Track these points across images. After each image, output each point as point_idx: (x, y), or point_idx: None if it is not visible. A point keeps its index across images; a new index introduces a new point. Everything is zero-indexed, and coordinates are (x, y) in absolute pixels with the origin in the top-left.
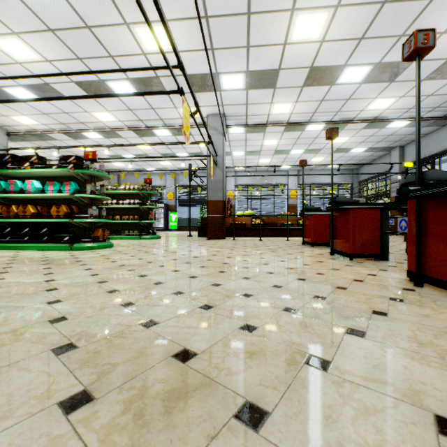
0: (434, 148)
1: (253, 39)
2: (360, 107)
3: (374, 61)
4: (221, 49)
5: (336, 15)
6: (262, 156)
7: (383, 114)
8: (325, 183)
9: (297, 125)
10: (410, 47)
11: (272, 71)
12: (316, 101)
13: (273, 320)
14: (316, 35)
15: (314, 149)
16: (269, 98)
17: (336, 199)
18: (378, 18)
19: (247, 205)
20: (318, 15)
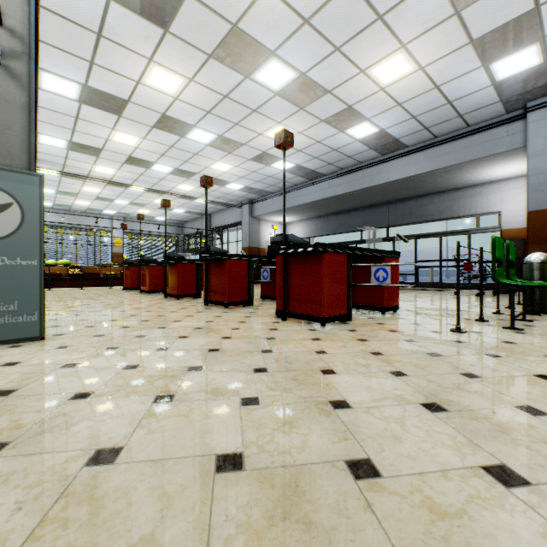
0: (226, 221)
1: (80, 129)
2: (172, 186)
3: (174, 166)
4: (45, 122)
5: (144, 141)
6: (80, 198)
7: (190, 193)
8: (154, 234)
9: (120, 185)
10: (163, 204)
11: (96, 148)
12: (137, 174)
13: (102, 306)
14: (132, 144)
15: (140, 203)
16: (93, 161)
17: (144, 258)
18: (170, 151)
19: (56, 251)
20: (132, 137)
